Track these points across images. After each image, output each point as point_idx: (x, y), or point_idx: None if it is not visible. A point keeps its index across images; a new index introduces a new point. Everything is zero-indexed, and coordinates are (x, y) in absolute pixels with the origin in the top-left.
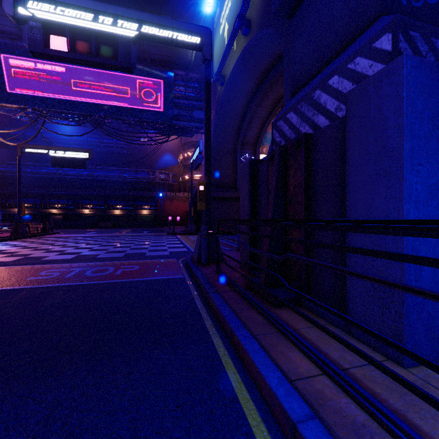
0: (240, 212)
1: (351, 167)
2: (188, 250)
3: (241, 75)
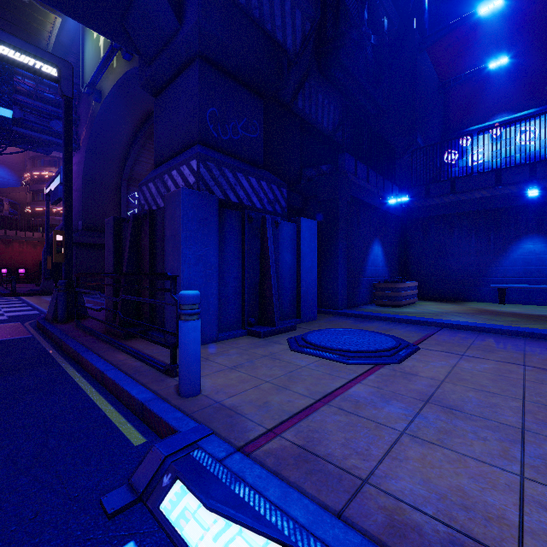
0: (106, 266)
1: (166, 241)
2: (41, 312)
3: (124, 98)
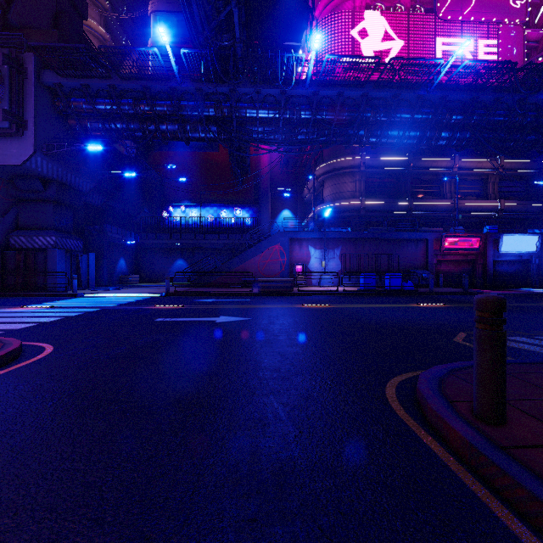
0: None
1: (49, 262)
2: None
3: None
